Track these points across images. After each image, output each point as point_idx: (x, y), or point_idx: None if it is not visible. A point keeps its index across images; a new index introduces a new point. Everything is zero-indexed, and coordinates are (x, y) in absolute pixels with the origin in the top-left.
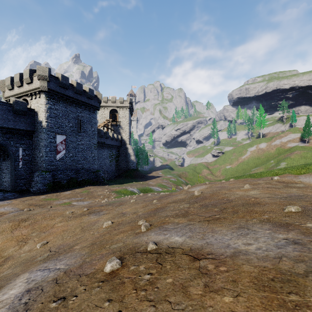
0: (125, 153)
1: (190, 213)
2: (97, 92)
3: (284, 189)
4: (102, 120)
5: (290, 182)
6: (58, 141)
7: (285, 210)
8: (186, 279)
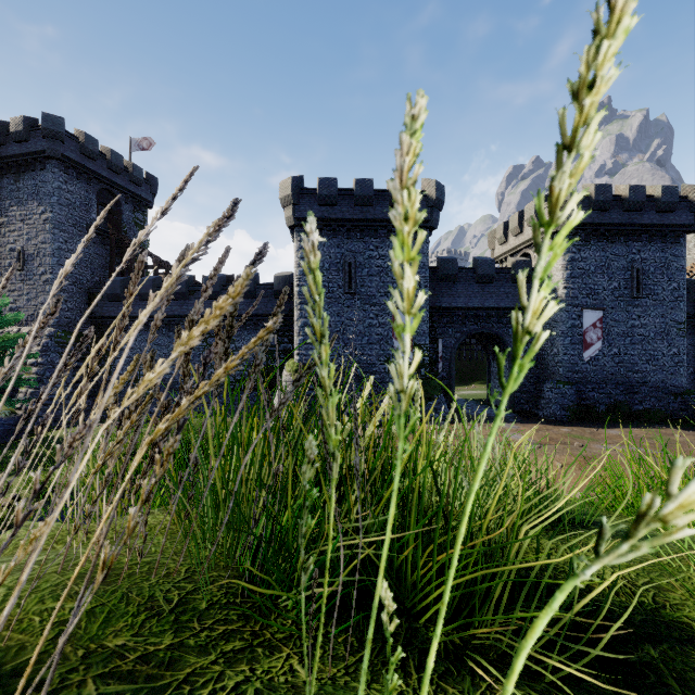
0: None
1: None
2: (688, 186)
3: None
4: (694, 252)
5: None
6: (586, 322)
7: None
8: None
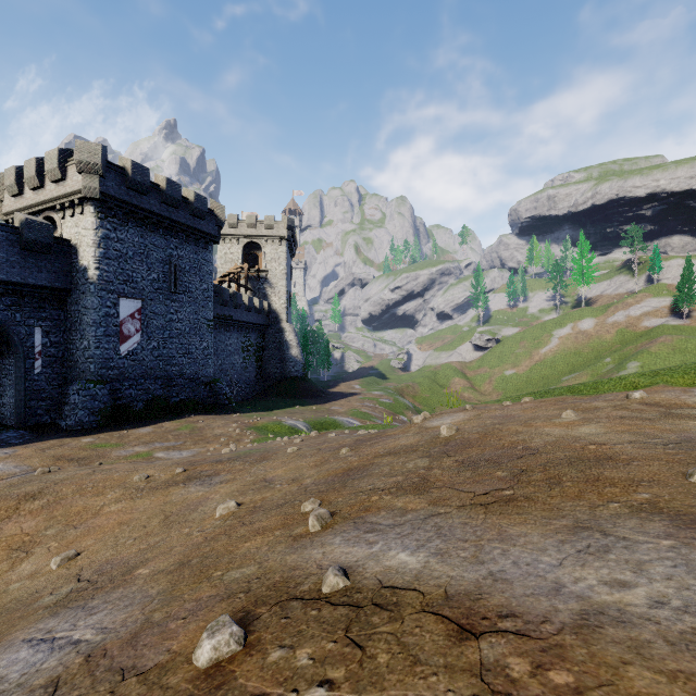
0: (277, 342)
1: (433, 484)
2: (215, 202)
3: (666, 423)
4: (225, 267)
5: (674, 404)
6: (124, 312)
7: (693, 479)
8: None
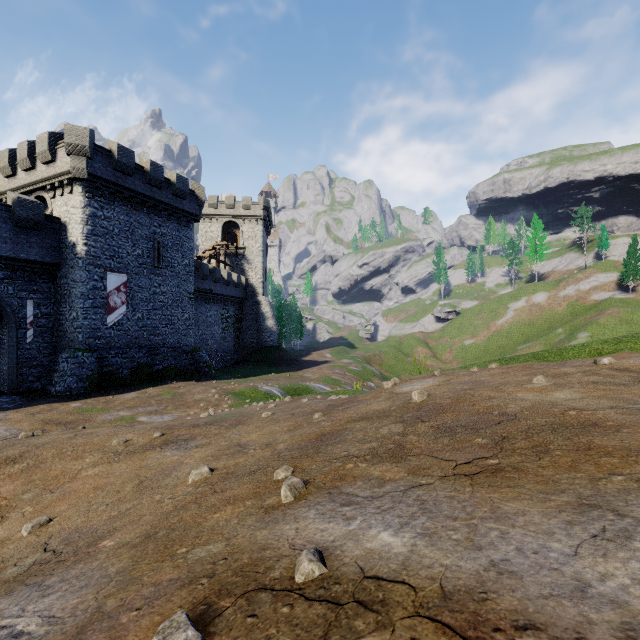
0: (254, 314)
1: (410, 451)
2: (195, 183)
3: None
4: (206, 245)
5: None
6: (110, 285)
7: None
8: None
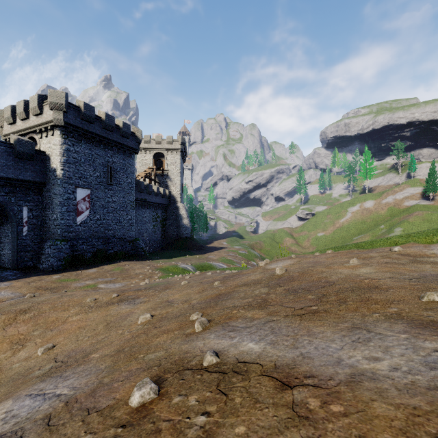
0: (174, 215)
1: (270, 303)
2: (135, 128)
3: (413, 266)
4: (142, 168)
5: (418, 254)
6: (79, 197)
7: (423, 299)
8: (272, 429)
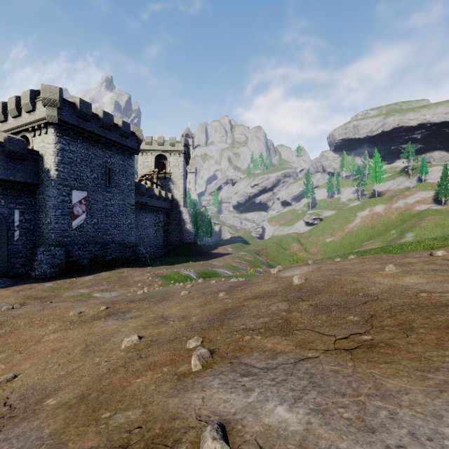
0: (177, 220)
1: (296, 326)
2: (135, 127)
3: None
4: (143, 171)
5: None
6: (74, 199)
7: None
8: None
